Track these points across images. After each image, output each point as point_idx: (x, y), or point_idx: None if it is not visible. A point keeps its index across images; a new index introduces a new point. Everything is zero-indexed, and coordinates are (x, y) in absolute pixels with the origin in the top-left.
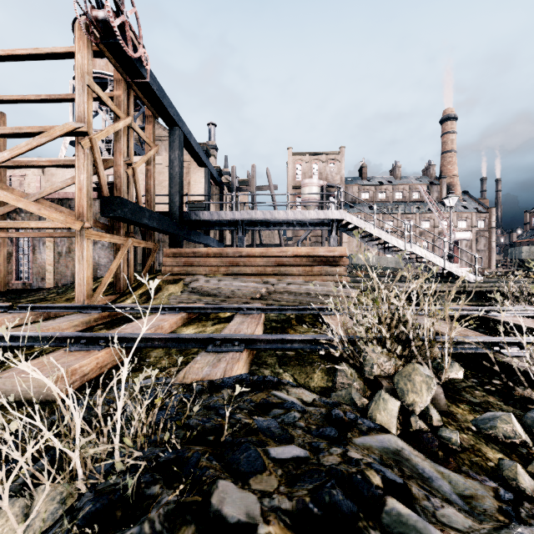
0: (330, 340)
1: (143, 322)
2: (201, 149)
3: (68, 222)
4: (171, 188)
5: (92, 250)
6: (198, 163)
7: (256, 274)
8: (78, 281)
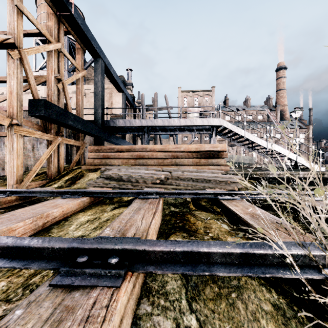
0: (274, 255)
1: (31, 209)
2: (119, 79)
3: None
4: (95, 103)
5: (22, 144)
6: (118, 89)
7: (157, 164)
8: (9, 169)
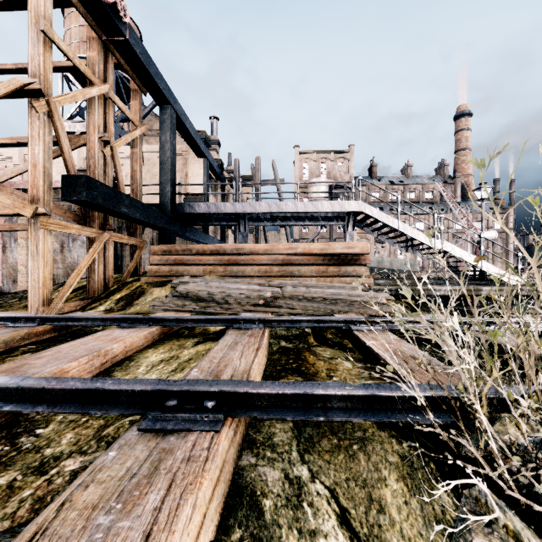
0: (405, 398)
1: (81, 343)
2: (199, 136)
3: (16, 206)
4: (161, 176)
5: (51, 244)
6: (196, 153)
7: (260, 275)
8: (32, 283)
